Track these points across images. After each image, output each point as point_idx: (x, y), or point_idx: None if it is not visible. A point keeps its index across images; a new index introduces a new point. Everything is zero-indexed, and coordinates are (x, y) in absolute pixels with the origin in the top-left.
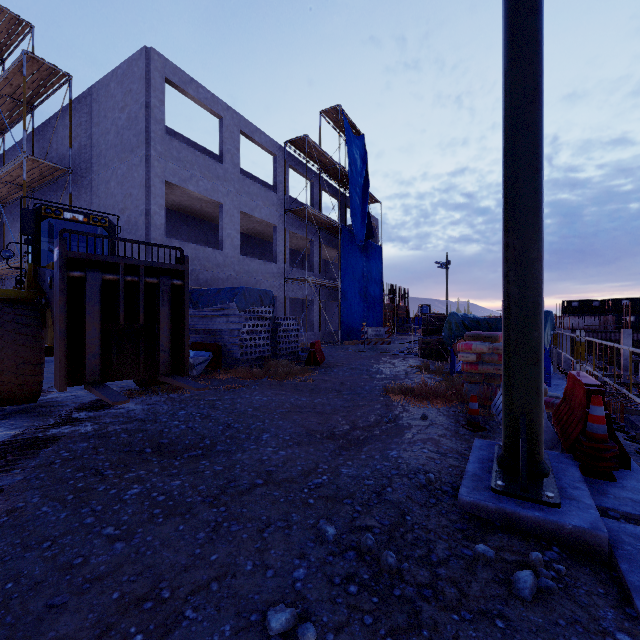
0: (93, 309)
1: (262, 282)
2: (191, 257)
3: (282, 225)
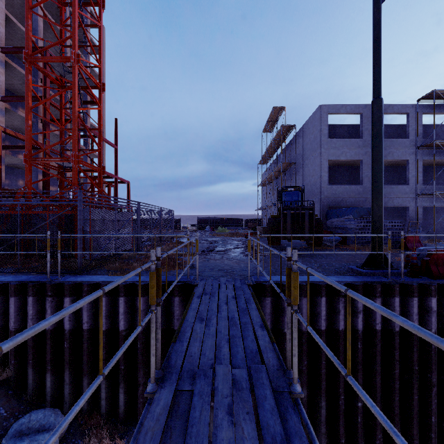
0: (288, 220)
1: (394, 199)
2: (342, 192)
3: (414, 158)
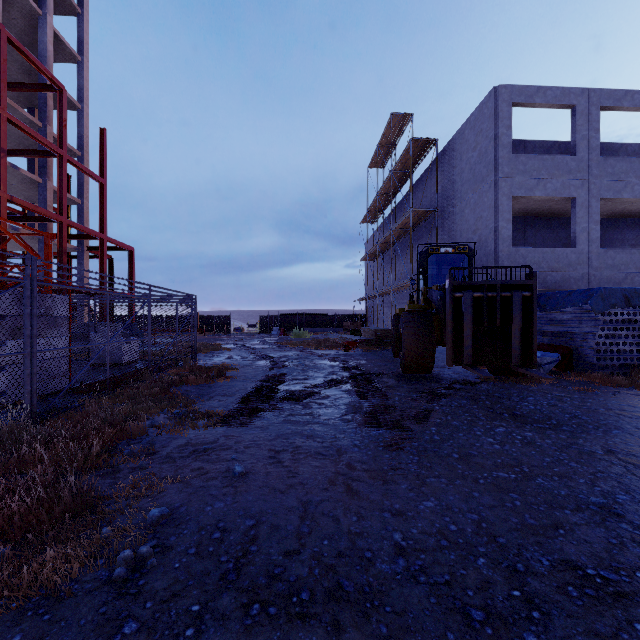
0: (467, 317)
1: (635, 275)
2: (537, 261)
3: None
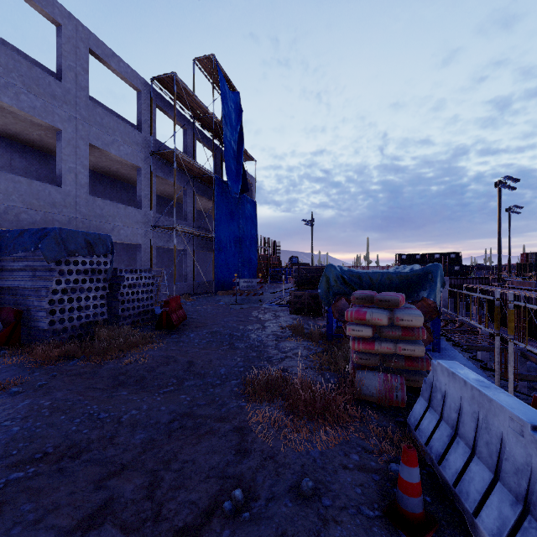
0: None
1: (121, 228)
2: (6, 190)
3: (148, 168)
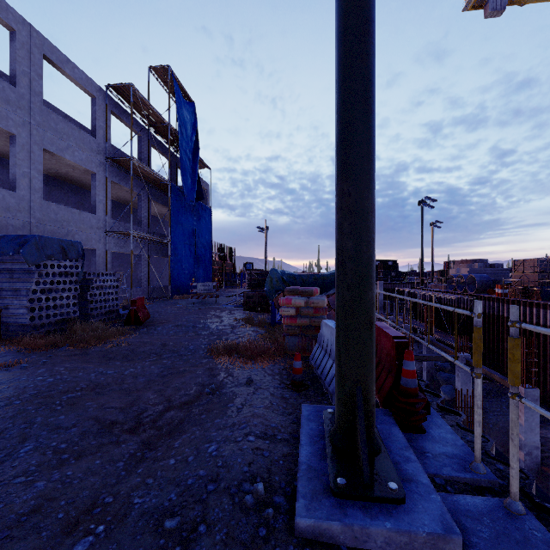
0: None
1: (76, 233)
2: None
3: (103, 174)
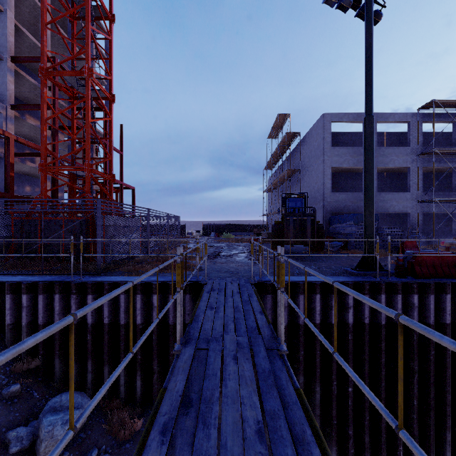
0: (291, 226)
1: (395, 205)
2: (344, 199)
3: (415, 165)
